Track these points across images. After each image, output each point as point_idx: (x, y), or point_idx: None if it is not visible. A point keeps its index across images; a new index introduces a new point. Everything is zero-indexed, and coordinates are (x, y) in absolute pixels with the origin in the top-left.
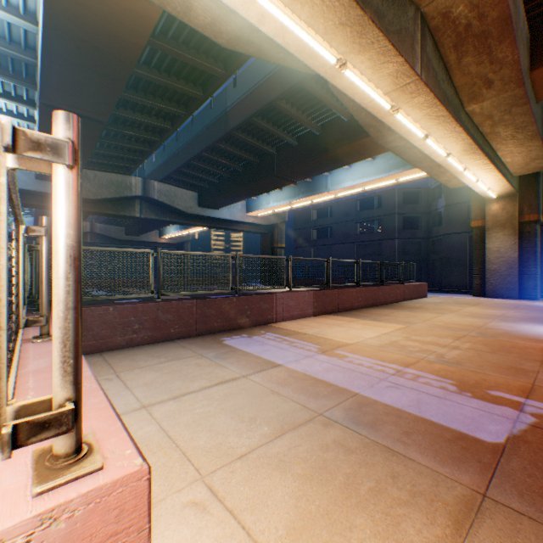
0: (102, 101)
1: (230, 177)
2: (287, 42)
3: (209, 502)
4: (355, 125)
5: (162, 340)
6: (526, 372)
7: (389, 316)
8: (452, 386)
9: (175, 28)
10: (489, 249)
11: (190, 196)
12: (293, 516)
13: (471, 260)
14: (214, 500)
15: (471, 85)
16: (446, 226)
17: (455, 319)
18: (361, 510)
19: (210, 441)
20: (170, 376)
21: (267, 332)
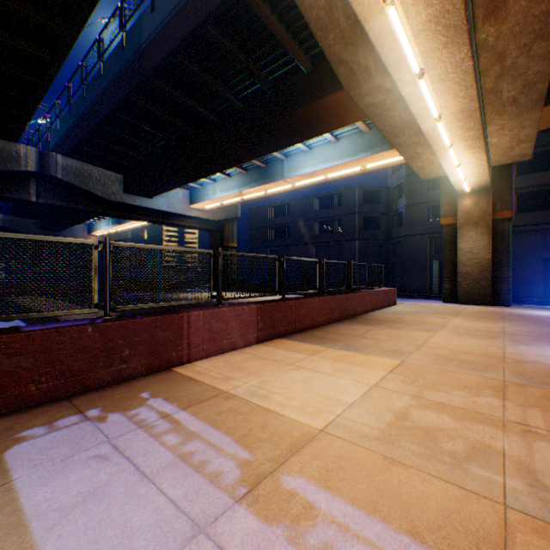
0: None
1: (161, 154)
2: None
3: None
4: (318, 79)
5: None
6: None
7: (367, 338)
8: None
9: None
10: (462, 250)
11: (112, 178)
12: None
13: (431, 262)
14: None
15: None
16: (407, 227)
17: (456, 341)
18: None
19: None
20: None
21: (154, 395)
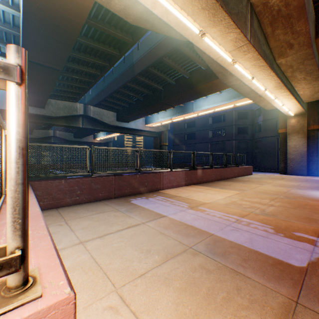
0: (59, 57)
1: (135, 103)
2: (169, 20)
3: (120, 307)
4: (210, 72)
5: (94, 200)
6: (316, 220)
7: (230, 186)
8: (271, 229)
9: (102, 13)
10: (290, 146)
11: (112, 115)
12: (174, 316)
13: (278, 152)
14: (123, 305)
15: (280, 47)
16: (263, 133)
17: (270, 188)
18: (218, 312)
19: (122, 265)
20: (98, 223)
21: (157, 195)
